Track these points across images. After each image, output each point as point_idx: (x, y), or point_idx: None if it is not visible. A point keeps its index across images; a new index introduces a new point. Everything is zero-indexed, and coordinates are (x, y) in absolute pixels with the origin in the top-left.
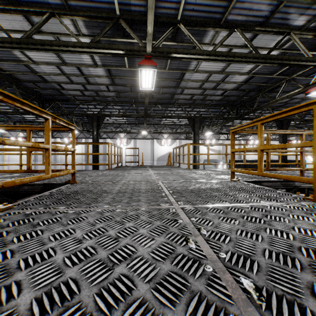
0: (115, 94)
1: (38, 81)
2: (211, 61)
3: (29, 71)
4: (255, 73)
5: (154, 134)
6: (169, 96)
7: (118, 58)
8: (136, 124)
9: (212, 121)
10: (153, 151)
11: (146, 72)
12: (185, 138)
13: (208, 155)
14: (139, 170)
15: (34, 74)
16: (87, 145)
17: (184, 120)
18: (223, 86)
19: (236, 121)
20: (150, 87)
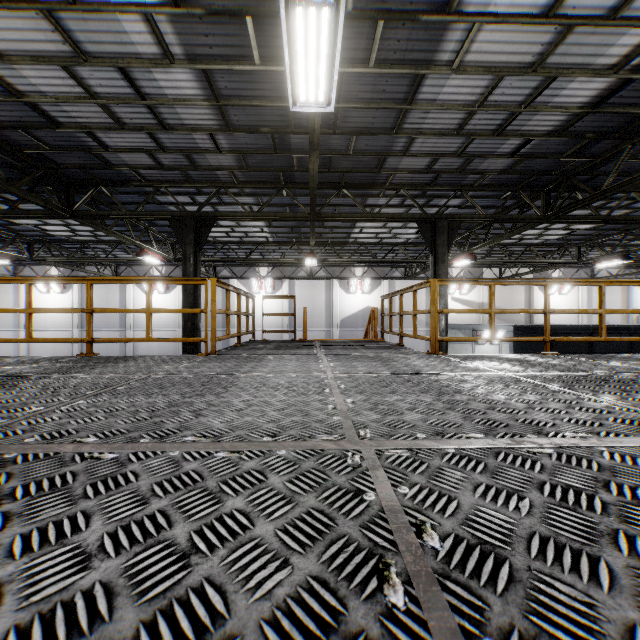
0: (235, 161)
1: (36, 124)
2: (513, 20)
3: (3, 92)
4: (636, 68)
5: (333, 267)
6: (372, 161)
7: (228, 24)
8: (291, 243)
9: (473, 232)
10: (331, 305)
11: (309, 21)
12: (402, 277)
13: (491, 313)
14: (291, 356)
15: (18, 101)
16: (147, 287)
17: (405, 233)
18: (524, 124)
19: (531, 233)
20: (324, 102)
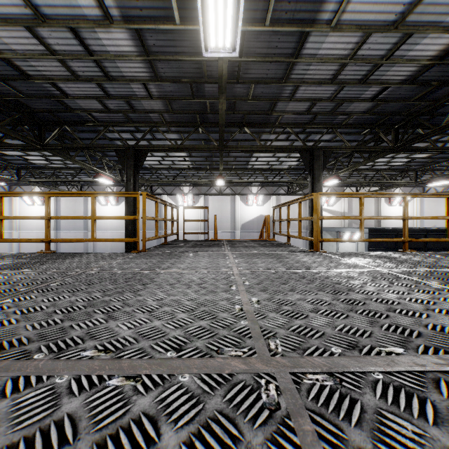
0: (163, 105)
1: (12, 77)
2: None
3: None
4: None
5: (236, 186)
6: (265, 105)
7: None
8: (206, 169)
9: (339, 160)
10: (234, 214)
11: None
12: (286, 194)
13: (361, 219)
14: (204, 253)
15: None
16: (92, 199)
17: (289, 161)
18: (384, 74)
19: (381, 161)
20: (230, 48)
